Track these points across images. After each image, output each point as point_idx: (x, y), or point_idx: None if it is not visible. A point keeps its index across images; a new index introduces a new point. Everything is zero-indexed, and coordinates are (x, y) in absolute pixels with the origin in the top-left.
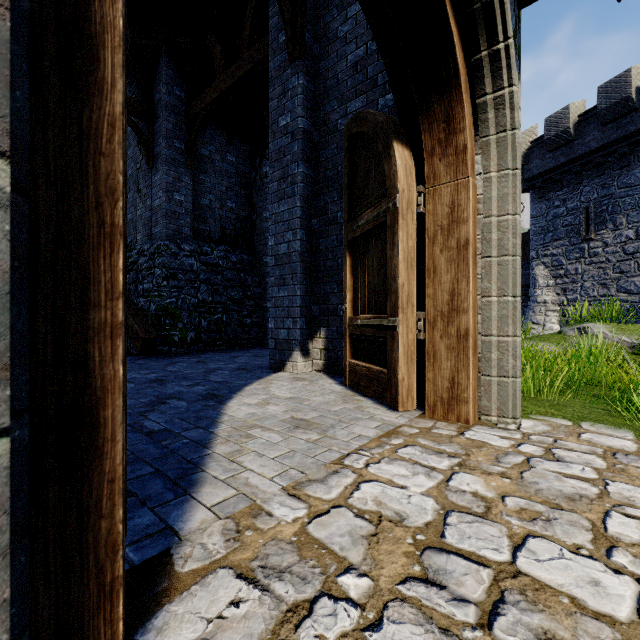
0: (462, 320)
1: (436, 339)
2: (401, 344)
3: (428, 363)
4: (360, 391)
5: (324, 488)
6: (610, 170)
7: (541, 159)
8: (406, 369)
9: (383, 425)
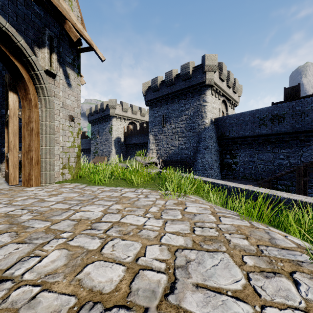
0: (31, 154)
1: (25, 160)
2: (10, 162)
3: (23, 168)
4: (6, 181)
5: None
6: (169, 103)
7: (151, 94)
8: (13, 170)
9: None
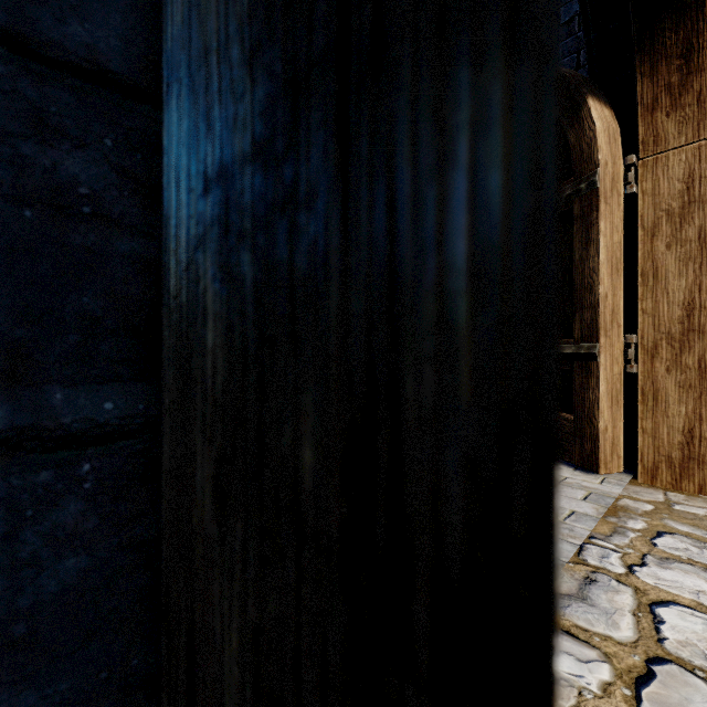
0: None
1: (658, 373)
2: (603, 380)
3: (643, 407)
4: None
5: (598, 614)
6: None
7: None
8: (610, 415)
9: (593, 496)
